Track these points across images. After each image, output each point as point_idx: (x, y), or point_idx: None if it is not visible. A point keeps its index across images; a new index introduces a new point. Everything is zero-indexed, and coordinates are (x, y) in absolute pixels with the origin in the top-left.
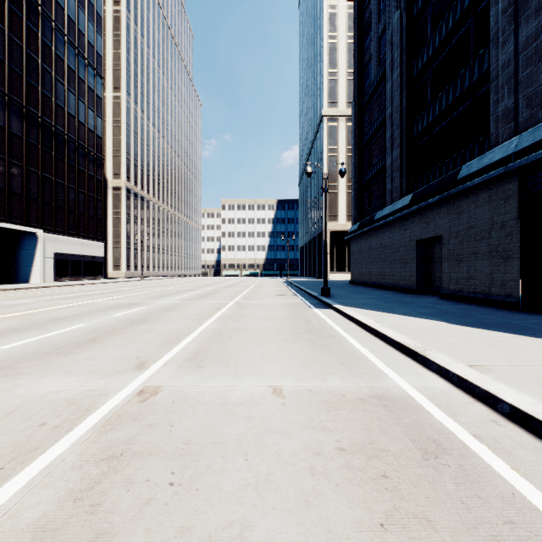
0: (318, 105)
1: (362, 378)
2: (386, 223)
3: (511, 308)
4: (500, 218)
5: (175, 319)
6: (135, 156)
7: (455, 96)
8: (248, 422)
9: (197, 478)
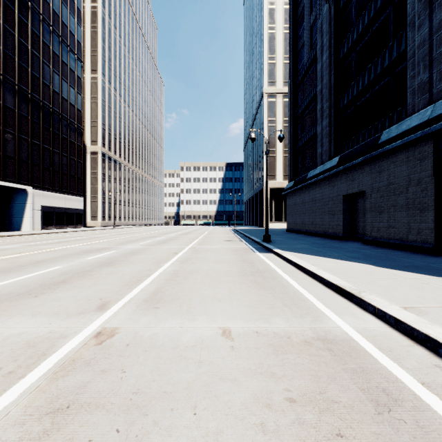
0: (260, 84)
1: (305, 320)
2: (317, 181)
3: (427, 253)
4: (416, 175)
5: (138, 262)
6: (109, 126)
7: (376, 73)
8: (198, 367)
9: (143, 438)
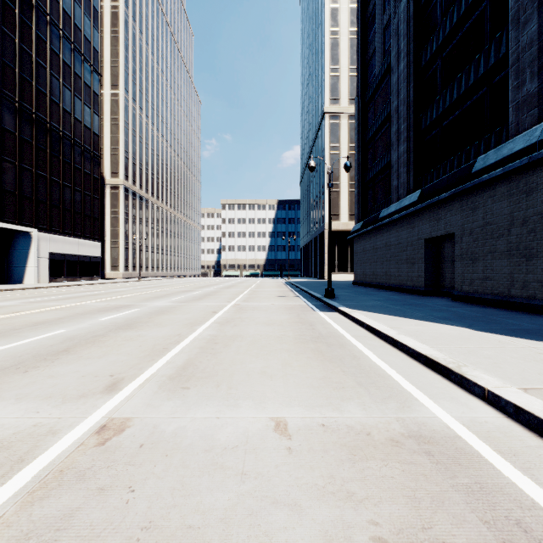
0: (320, 102)
1: (389, 406)
2: (392, 222)
3: (535, 312)
4: (521, 213)
5: (166, 324)
6: (134, 154)
7: (468, 84)
8: (241, 483)
9: None
